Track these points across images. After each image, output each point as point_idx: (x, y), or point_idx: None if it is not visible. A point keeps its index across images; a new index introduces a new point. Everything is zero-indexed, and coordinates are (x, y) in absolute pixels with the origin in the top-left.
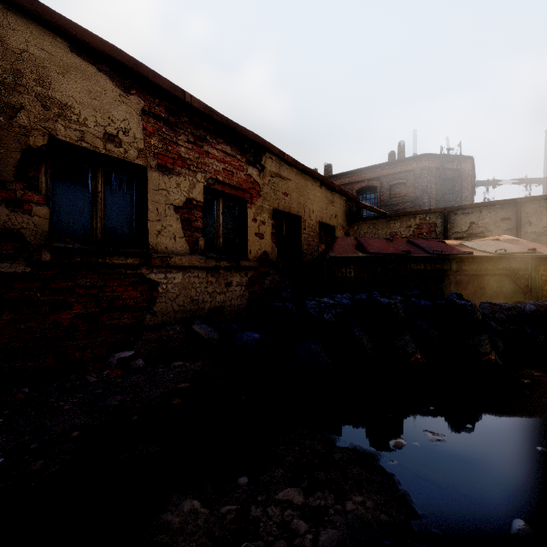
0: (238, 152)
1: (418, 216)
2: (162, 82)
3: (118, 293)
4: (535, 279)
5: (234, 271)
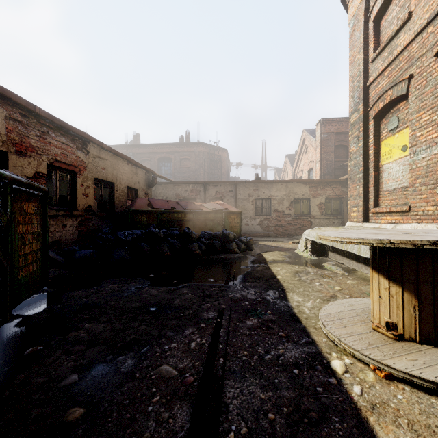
0: (71, 141)
1: (191, 185)
2: (20, 100)
3: None
4: (227, 222)
5: (68, 217)
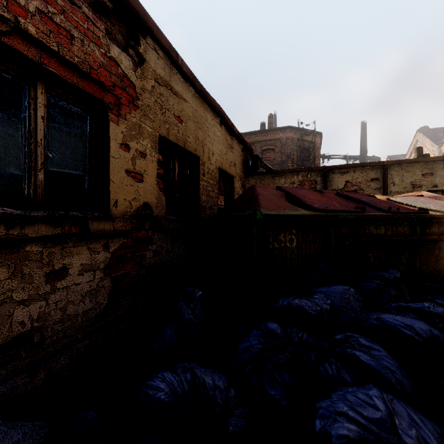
0: (89, 7)
1: (301, 173)
2: None
3: None
4: None
5: (74, 243)
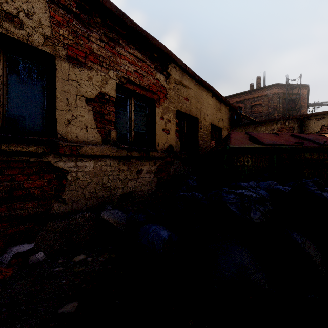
0: (148, 60)
1: (279, 122)
2: None
3: (19, 182)
4: None
5: (144, 160)
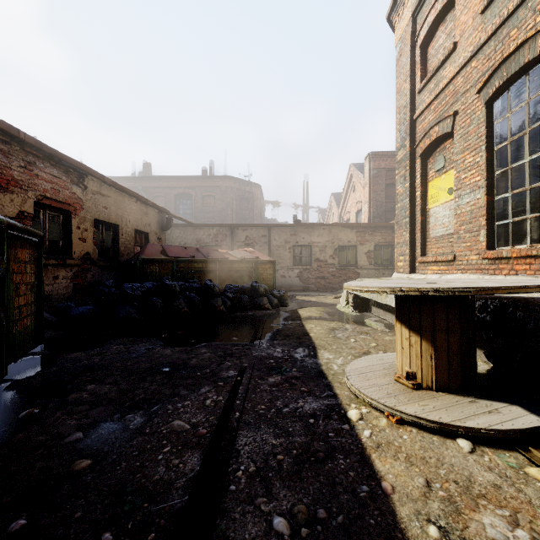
0: (64, 174)
1: (215, 228)
2: (1, 123)
3: None
4: (257, 273)
5: (61, 267)
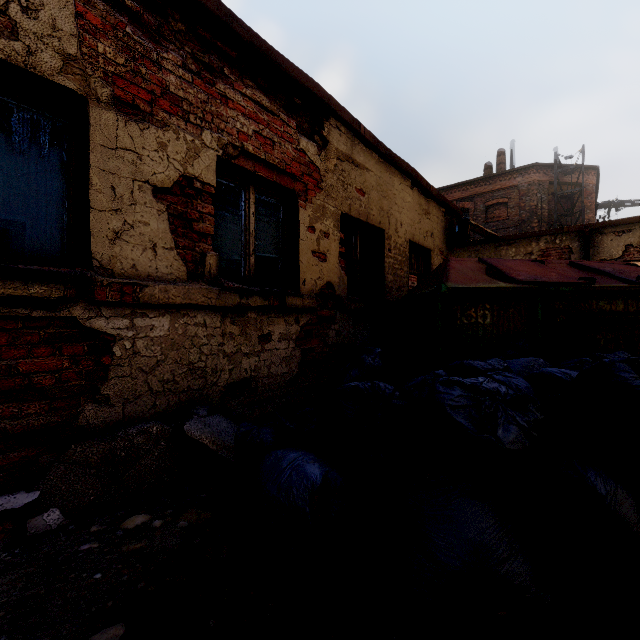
0: (284, 111)
1: (543, 238)
2: None
3: (8, 361)
4: None
5: (275, 314)
